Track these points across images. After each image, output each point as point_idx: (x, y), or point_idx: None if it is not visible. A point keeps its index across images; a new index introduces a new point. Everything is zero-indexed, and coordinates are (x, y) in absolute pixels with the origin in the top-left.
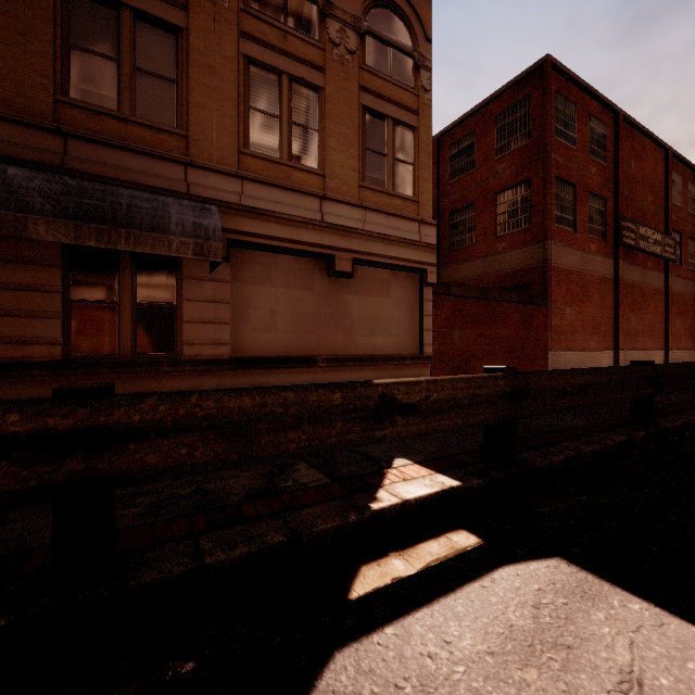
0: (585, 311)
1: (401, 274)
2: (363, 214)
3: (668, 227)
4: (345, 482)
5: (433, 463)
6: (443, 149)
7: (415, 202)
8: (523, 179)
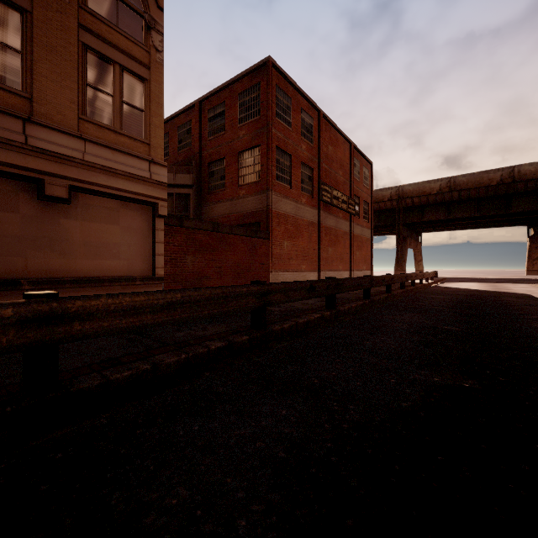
0: (298, 244)
1: (132, 205)
2: (82, 145)
3: (351, 193)
4: None
5: None
6: (204, 111)
7: (146, 144)
8: (256, 145)
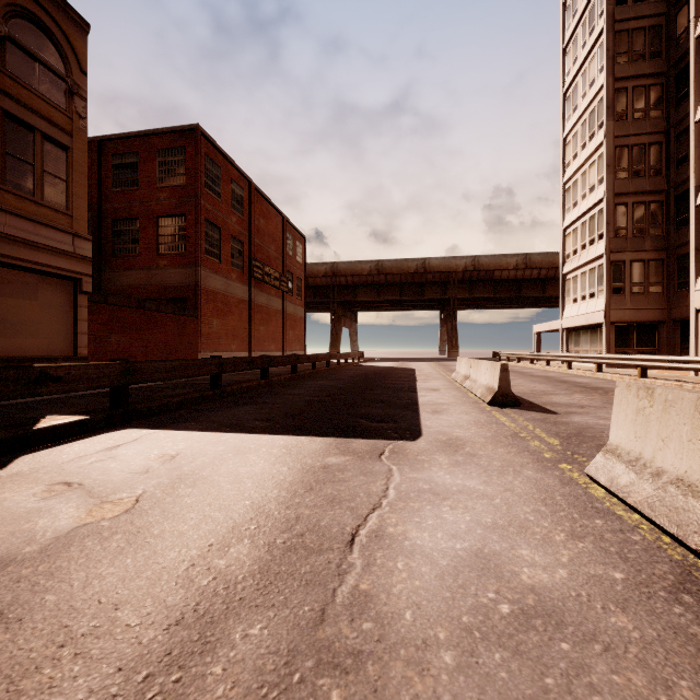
0: (229, 322)
1: (52, 280)
2: (3, 217)
3: (284, 269)
4: (11, 426)
5: (76, 414)
6: (106, 154)
7: (69, 216)
8: (181, 213)
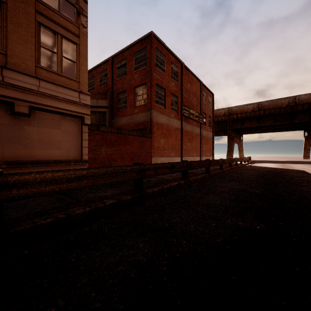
0: (169, 141)
1: (68, 118)
2: (38, 82)
3: (201, 111)
4: None
5: None
6: (114, 63)
7: (77, 82)
8: (144, 83)
